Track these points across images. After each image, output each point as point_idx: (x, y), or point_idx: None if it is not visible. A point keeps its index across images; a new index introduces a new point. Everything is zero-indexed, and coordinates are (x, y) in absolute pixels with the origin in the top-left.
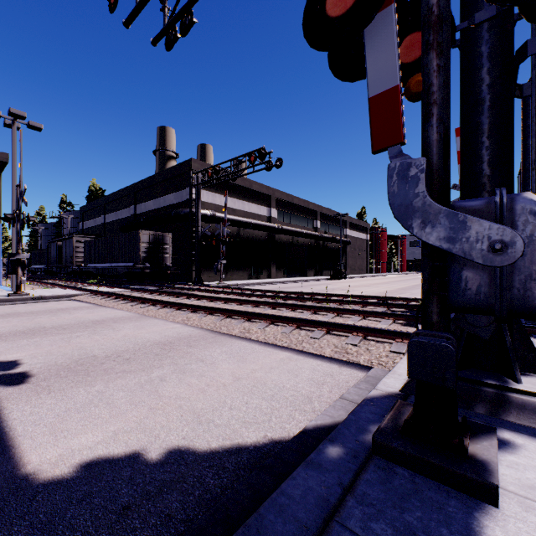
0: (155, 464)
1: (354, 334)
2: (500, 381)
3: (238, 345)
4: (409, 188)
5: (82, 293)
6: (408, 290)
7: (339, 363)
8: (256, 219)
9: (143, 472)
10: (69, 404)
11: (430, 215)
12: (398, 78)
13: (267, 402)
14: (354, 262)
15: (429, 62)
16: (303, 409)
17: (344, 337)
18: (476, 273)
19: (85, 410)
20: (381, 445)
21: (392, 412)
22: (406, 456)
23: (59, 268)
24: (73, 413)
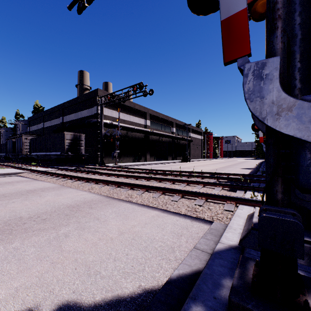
0: None
1: (200, 198)
2: None
3: (123, 206)
4: (263, 84)
5: (25, 171)
6: (226, 168)
7: (191, 218)
8: (138, 126)
9: None
10: None
11: (285, 107)
12: (245, 2)
13: (142, 253)
14: (194, 152)
15: None
16: (168, 258)
17: (193, 200)
18: None
19: None
20: (237, 305)
21: (239, 268)
22: None
23: (13, 155)
24: None
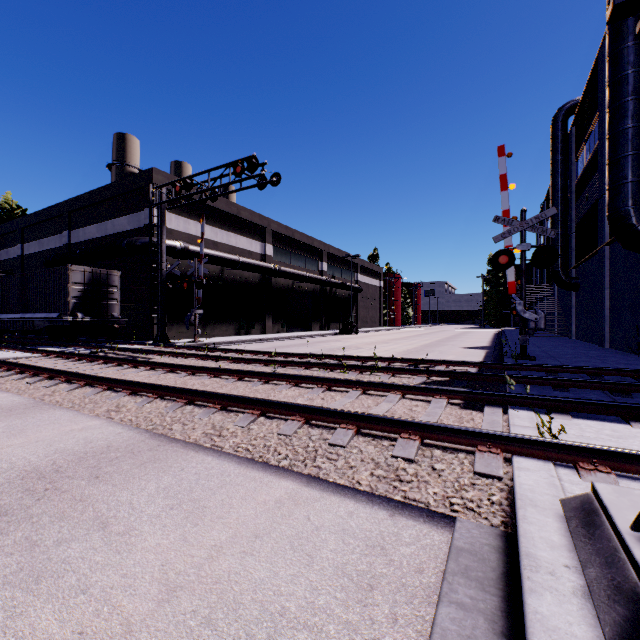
0: None
1: (405, 437)
2: None
3: (196, 467)
4: None
5: None
6: (434, 347)
7: (388, 503)
8: (246, 257)
9: None
10: None
11: None
12: None
13: None
14: (366, 313)
15: None
16: None
17: (387, 442)
18: None
19: None
20: None
21: None
22: None
23: None
24: None
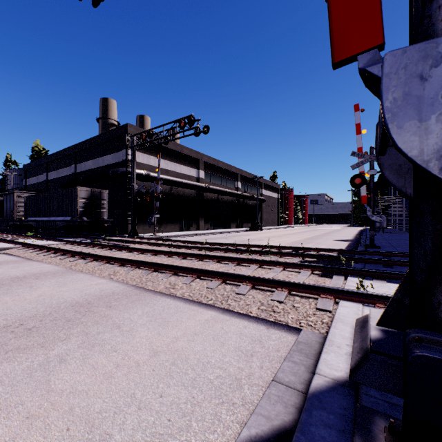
0: None
1: (279, 289)
2: None
3: (162, 303)
4: (427, 91)
5: (14, 246)
6: (313, 240)
7: (266, 323)
8: (187, 179)
9: None
10: None
11: None
12: None
13: (187, 391)
14: (268, 216)
15: None
16: (231, 402)
17: (269, 293)
18: None
19: None
20: None
21: (359, 435)
22: None
23: None
24: None
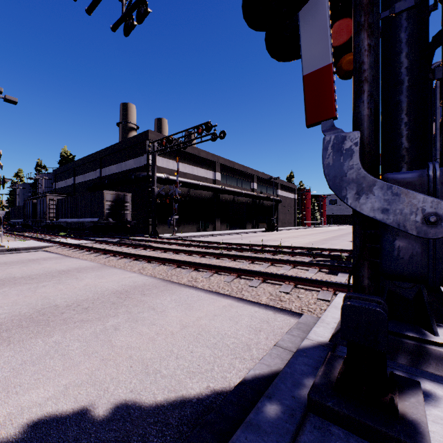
0: (101, 421)
1: (286, 283)
2: (419, 333)
3: (186, 293)
4: (343, 160)
5: (52, 245)
6: (328, 240)
7: (274, 309)
8: (204, 182)
9: (89, 432)
10: (26, 356)
11: (365, 187)
12: (330, 57)
13: (210, 350)
14: (284, 217)
15: (360, 42)
16: (243, 357)
17: (278, 286)
18: (409, 243)
19: (40, 363)
20: (316, 404)
21: (324, 366)
22: (340, 415)
23: (34, 222)
24: (28, 366)
